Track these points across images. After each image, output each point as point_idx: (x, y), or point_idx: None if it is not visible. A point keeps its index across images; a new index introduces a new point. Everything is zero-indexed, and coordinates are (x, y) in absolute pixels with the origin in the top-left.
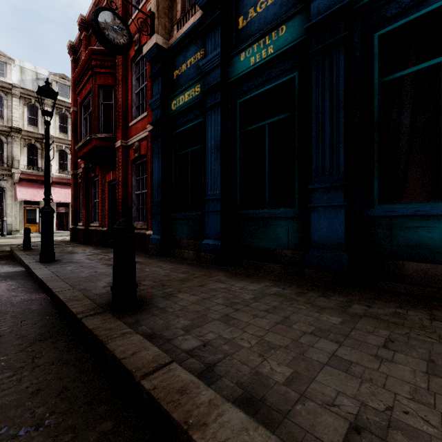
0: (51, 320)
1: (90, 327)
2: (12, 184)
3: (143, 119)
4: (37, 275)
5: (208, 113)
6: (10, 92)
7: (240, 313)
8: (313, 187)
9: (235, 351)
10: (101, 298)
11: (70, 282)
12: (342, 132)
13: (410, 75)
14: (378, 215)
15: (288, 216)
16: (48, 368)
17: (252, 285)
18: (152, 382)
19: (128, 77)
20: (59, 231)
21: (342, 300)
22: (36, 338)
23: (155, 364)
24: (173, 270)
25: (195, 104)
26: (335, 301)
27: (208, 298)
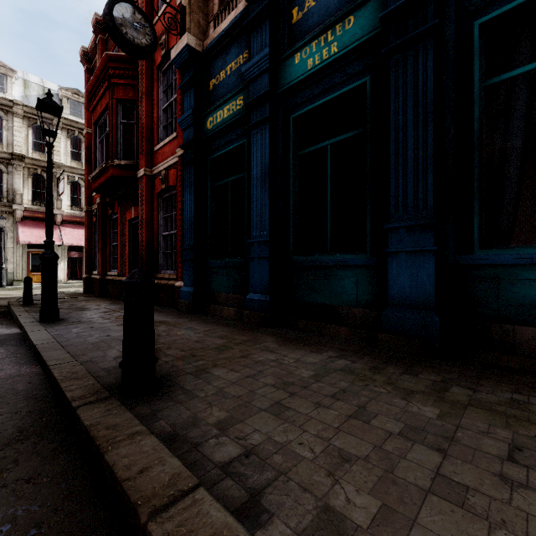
0: (39, 406)
1: (87, 423)
2: (13, 224)
3: (172, 141)
4: (32, 341)
5: (254, 132)
6: (10, 111)
7: (297, 400)
8: (391, 226)
9: (292, 466)
10: (110, 375)
11: (73, 350)
12: (431, 154)
13: (522, 77)
14: (480, 263)
15: (357, 264)
16: (20, 488)
17: (311, 356)
18: (166, 527)
19: (154, 89)
20: (70, 280)
21: (434, 380)
22: (13, 435)
23: (172, 492)
24: (207, 333)
25: (237, 121)
26: (426, 381)
27: (253, 376)
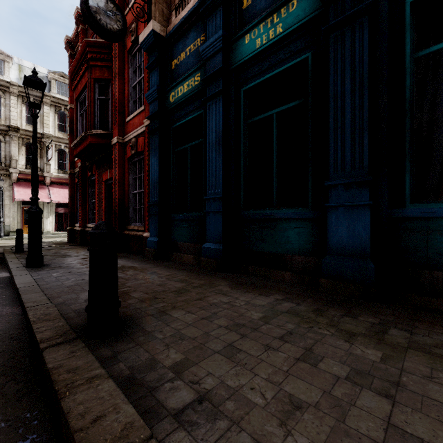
0: (13, 346)
1: (50, 366)
2: (9, 184)
3: (141, 113)
4: (16, 284)
5: (209, 103)
6: (7, 91)
7: (248, 342)
8: (330, 183)
9: (244, 414)
10: (79, 317)
11: (50, 293)
12: (367, 118)
13: None
14: (411, 216)
15: (299, 217)
16: None
17: (260, 299)
18: None
19: (125, 70)
20: (58, 231)
21: (373, 322)
22: None
23: None
24: (169, 277)
25: (195, 95)
26: (365, 323)
27: (208, 318)
